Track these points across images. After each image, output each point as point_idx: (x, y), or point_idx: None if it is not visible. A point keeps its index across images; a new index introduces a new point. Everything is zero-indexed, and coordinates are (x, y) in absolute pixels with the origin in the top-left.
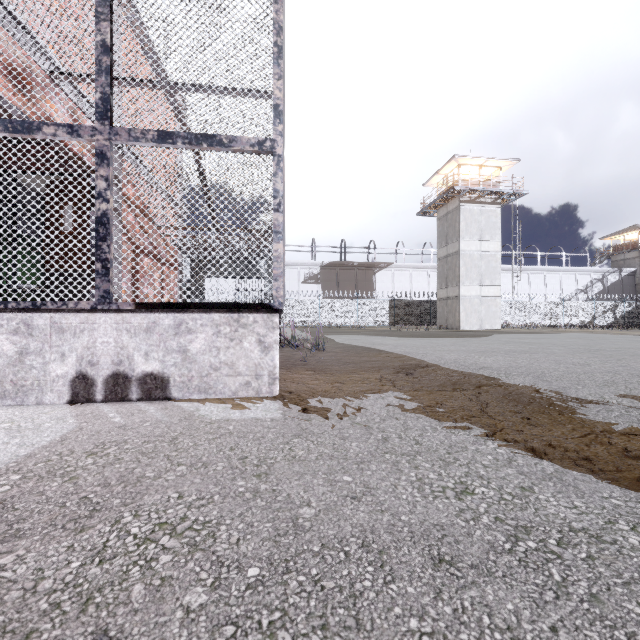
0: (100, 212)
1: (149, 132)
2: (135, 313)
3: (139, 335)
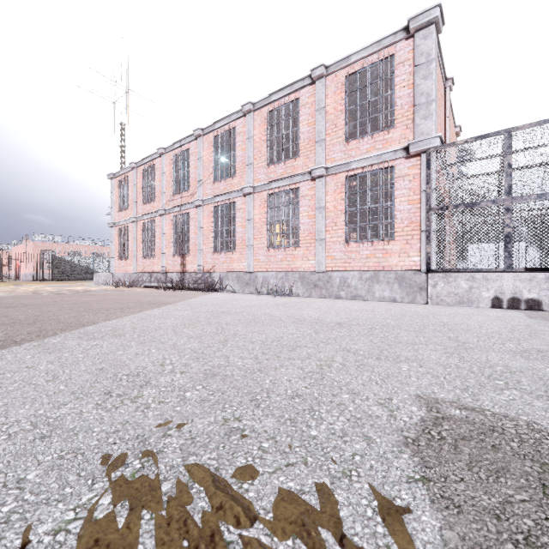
0: (506, 232)
1: (532, 195)
2: (523, 273)
3: (525, 282)
